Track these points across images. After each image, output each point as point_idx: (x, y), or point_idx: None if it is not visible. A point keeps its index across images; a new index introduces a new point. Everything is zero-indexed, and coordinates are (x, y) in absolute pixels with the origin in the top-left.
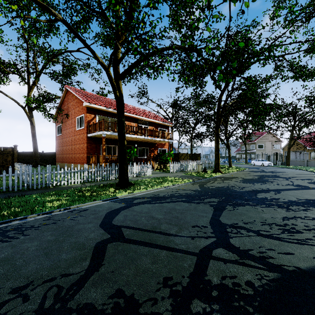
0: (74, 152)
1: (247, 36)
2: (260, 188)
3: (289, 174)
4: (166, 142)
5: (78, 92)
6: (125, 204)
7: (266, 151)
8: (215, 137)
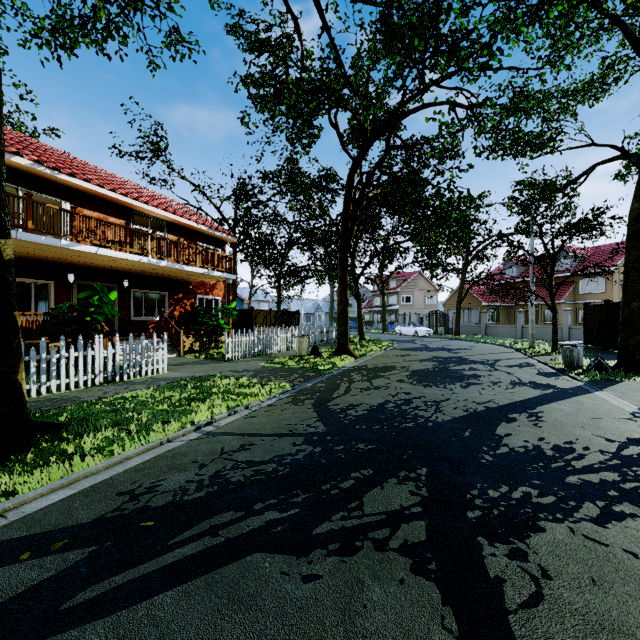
0: None
1: None
2: (475, 402)
3: (481, 355)
4: (218, 282)
5: None
6: None
7: (415, 309)
8: (340, 270)
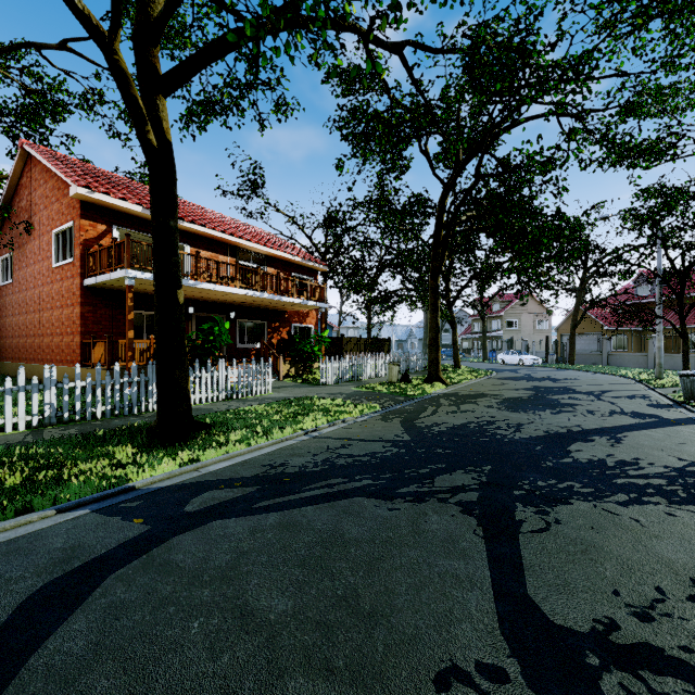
0: (46, 330)
1: (536, 6)
2: (559, 426)
3: (590, 385)
4: (310, 310)
5: (61, 160)
6: (147, 524)
7: (523, 335)
8: (431, 297)
